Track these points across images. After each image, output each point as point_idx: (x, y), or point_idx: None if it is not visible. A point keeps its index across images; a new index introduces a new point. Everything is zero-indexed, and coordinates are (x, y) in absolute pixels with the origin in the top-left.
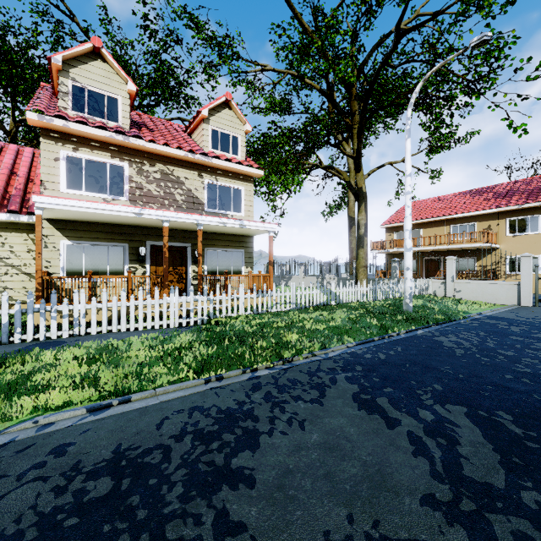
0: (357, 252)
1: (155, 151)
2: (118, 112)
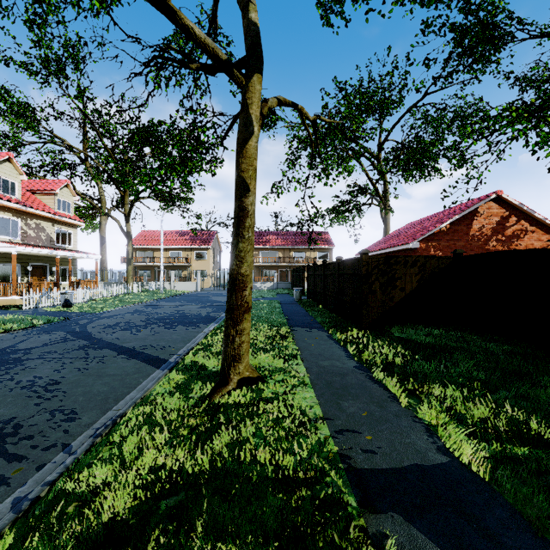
0: (128, 267)
1: (35, 213)
2: (16, 190)
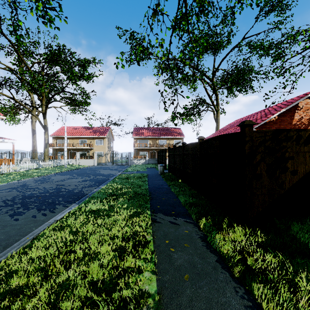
0: (45, 149)
1: None
2: None
